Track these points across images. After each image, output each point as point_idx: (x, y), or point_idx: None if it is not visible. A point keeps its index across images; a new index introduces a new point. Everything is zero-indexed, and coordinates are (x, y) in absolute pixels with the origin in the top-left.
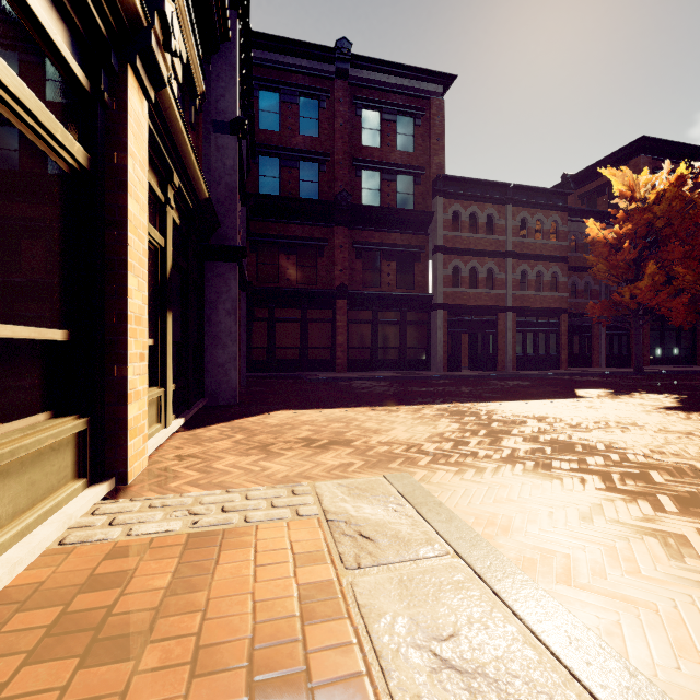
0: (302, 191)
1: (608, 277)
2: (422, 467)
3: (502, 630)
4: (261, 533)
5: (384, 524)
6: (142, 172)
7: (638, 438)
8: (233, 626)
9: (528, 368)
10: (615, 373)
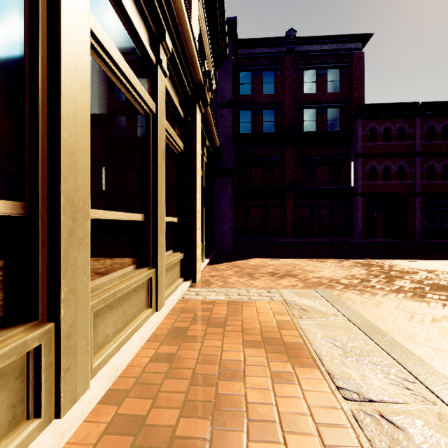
0: (264, 128)
1: None
2: (338, 290)
3: (363, 342)
4: (257, 304)
5: (313, 307)
6: (199, 146)
7: None
8: (252, 327)
9: (435, 237)
10: None
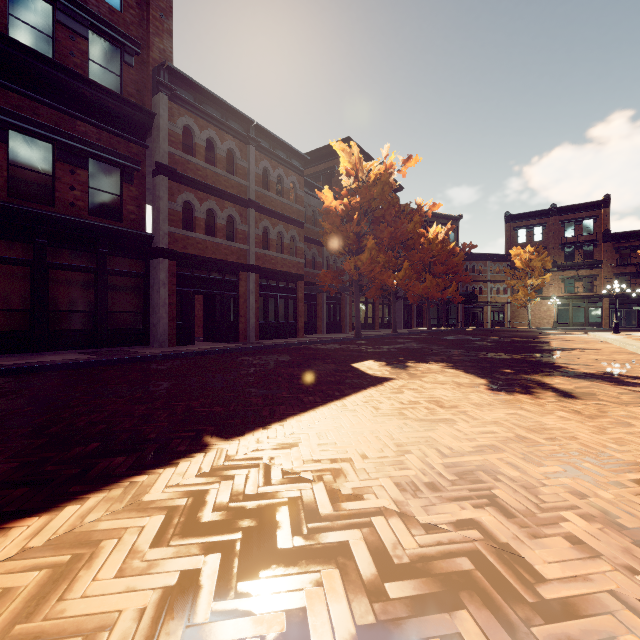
0: None
1: (337, 247)
2: None
3: None
4: None
5: None
6: None
7: None
8: None
9: (270, 336)
10: (344, 339)
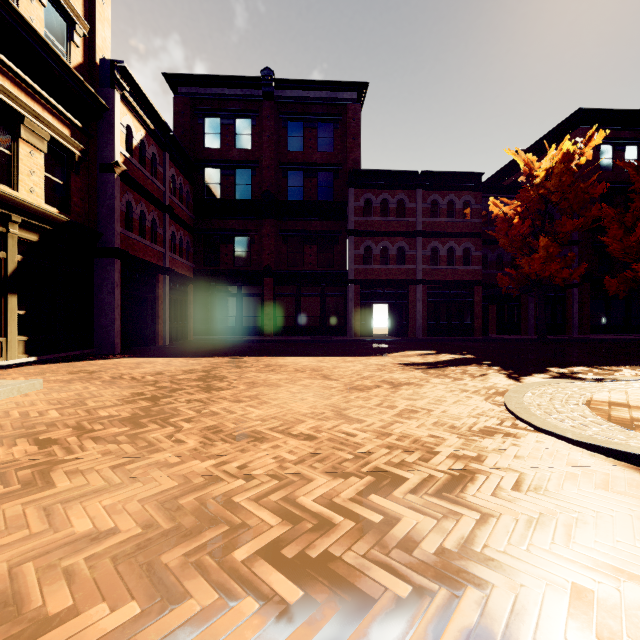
0: (238, 193)
1: (514, 250)
2: (87, 382)
3: None
4: None
5: None
6: None
7: (280, 376)
8: None
9: (441, 334)
10: (515, 340)
